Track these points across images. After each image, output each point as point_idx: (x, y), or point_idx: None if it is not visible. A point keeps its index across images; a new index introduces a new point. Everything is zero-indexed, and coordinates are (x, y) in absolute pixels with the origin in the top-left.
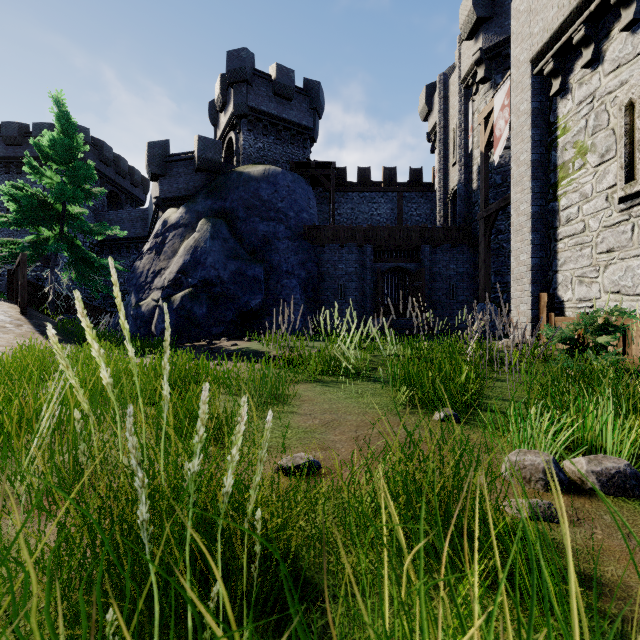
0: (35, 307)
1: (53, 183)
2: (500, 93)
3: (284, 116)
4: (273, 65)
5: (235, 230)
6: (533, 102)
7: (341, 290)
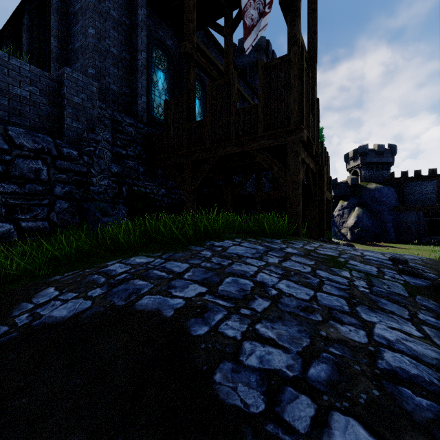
0: None
1: None
2: None
3: (380, 161)
4: (375, 145)
5: (368, 209)
6: None
7: (408, 227)
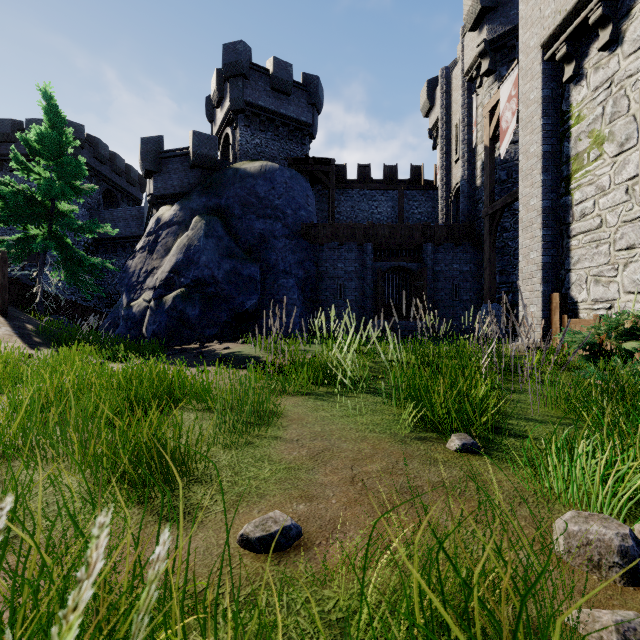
0: (23, 308)
1: (41, 179)
2: (507, 83)
3: (282, 111)
4: (271, 59)
5: (230, 228)
6: (544, 90)
7: (340, 290)
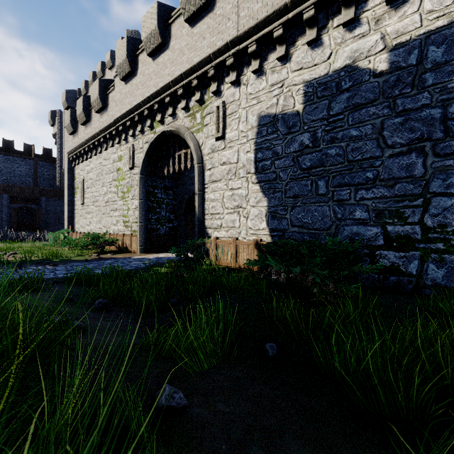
0: None
1: None
2: None
3: None
4: None
5: None
6: (68, 166)
7: None
